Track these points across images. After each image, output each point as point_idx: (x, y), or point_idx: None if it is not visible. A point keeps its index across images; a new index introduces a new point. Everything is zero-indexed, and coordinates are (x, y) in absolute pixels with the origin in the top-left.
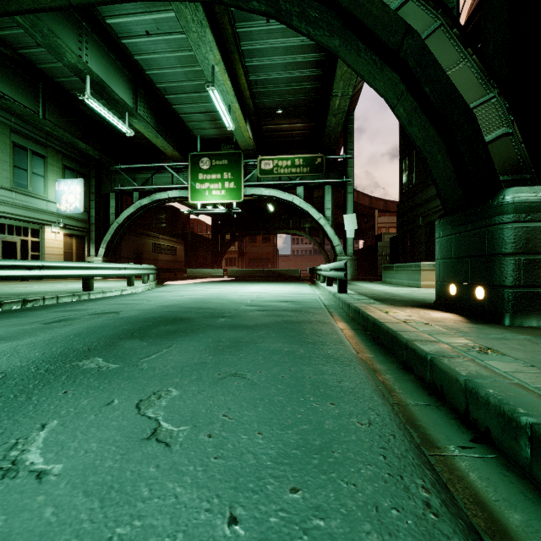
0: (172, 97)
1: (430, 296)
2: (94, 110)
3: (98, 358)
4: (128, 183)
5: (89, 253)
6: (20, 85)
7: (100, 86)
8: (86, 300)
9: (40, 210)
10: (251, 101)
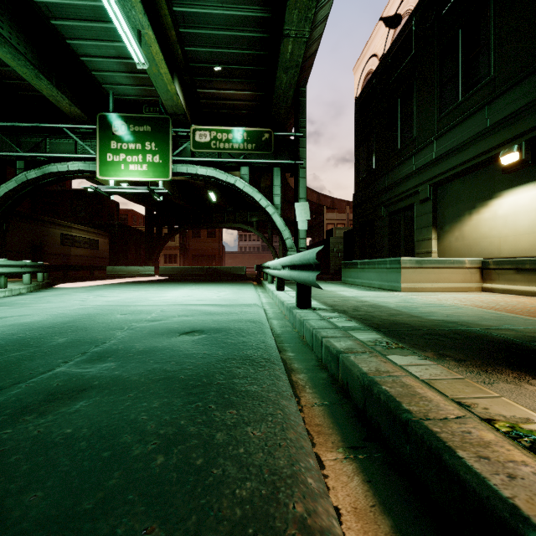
0: (62, 24)
1: (451, 312)
2: None
3: None
4: (8, 149)
5: None
6: None
7: None
8: None
9: None
10: (179, 47)
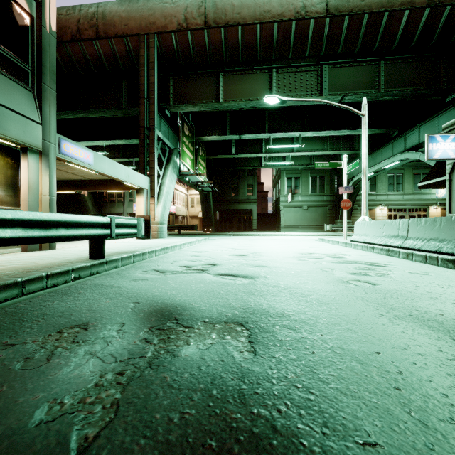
0: None
1: None
2: None
3: None
4: None
5: None
6: None
7: None
8: None
9: (426, 199)
10: None
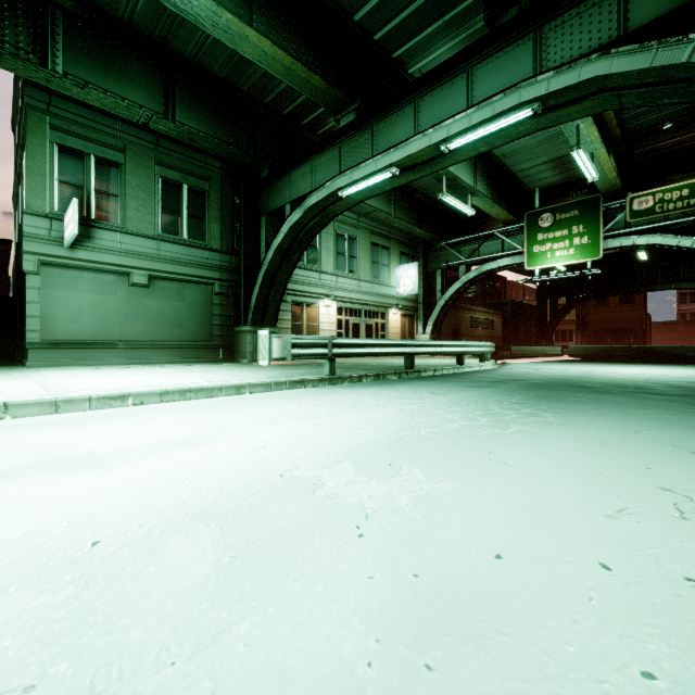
0: (509, 160)
1: None
2: (427, 195)
3: (573, 397)
4: (452, 258)
5: (417, 331)
6: (381, 196)
7: (451, 180)
8: (470, 372)
9: (386, 295)
10: (618, 128)
